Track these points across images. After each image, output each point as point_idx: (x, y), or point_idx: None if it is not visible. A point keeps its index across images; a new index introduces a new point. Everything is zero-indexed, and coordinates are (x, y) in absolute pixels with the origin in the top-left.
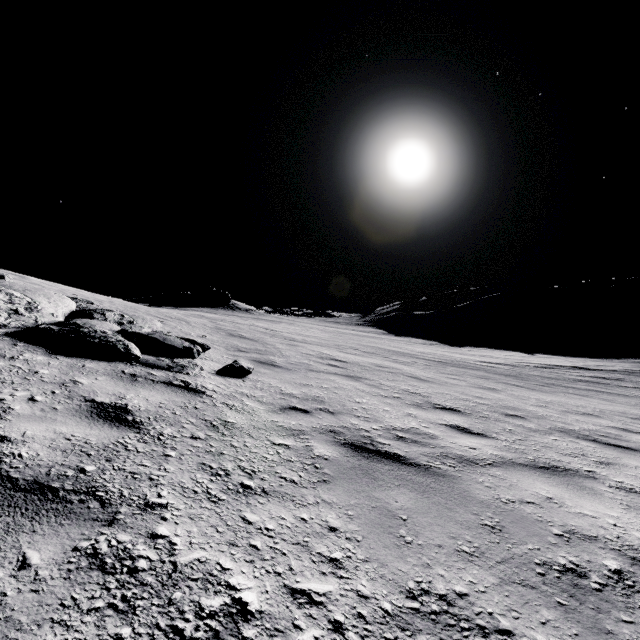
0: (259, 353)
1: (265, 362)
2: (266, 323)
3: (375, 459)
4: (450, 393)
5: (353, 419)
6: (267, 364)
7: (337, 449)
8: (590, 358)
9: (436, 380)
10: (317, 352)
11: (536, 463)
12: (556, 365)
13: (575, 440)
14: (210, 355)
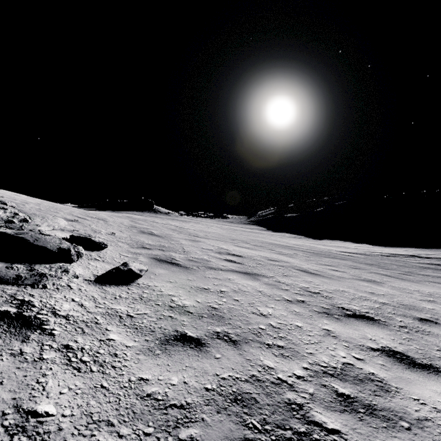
0: (161, 249)
1: (164, 260)
2: (178, 222)
3: None
4: (345, 290)
5: (264, 354)
6: (165, 262)
7: None
8: (418, 248)
9: (323, 273)
10: (216, 247)
11: None
12: (396, 254)
13: None
14: (105, 254)
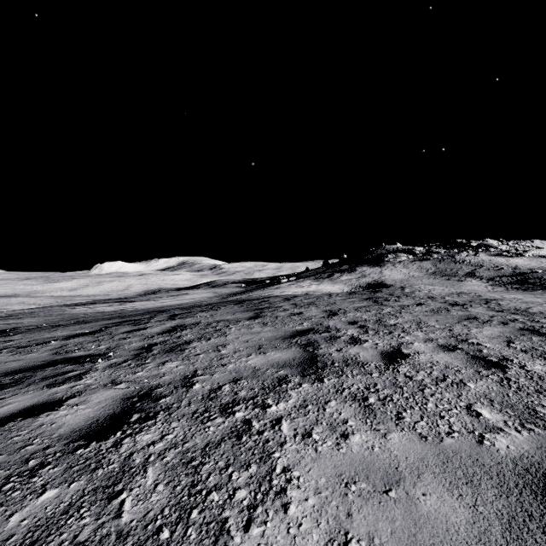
0: None
1: None
2: None
3: None
4: None
5: None
6: None
7: None
8: None
9: None
10: None
11: None
12: None
13: None
14: None
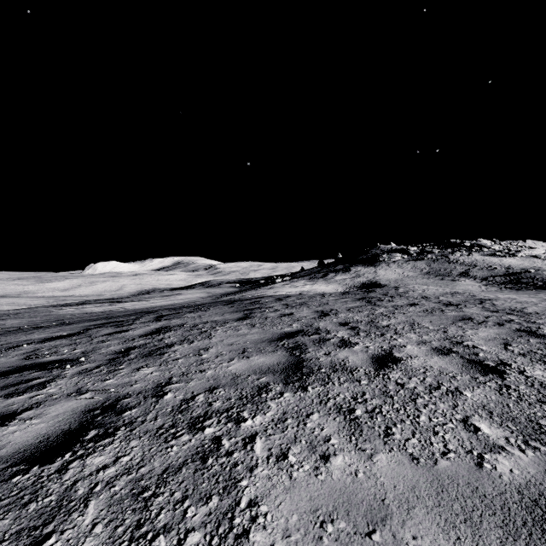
0: None
1: None
2: None
3: None
4: None
5: None
6: None
7: None
8: None
9: None
10: None
11: None
12: None
13: None
14: None
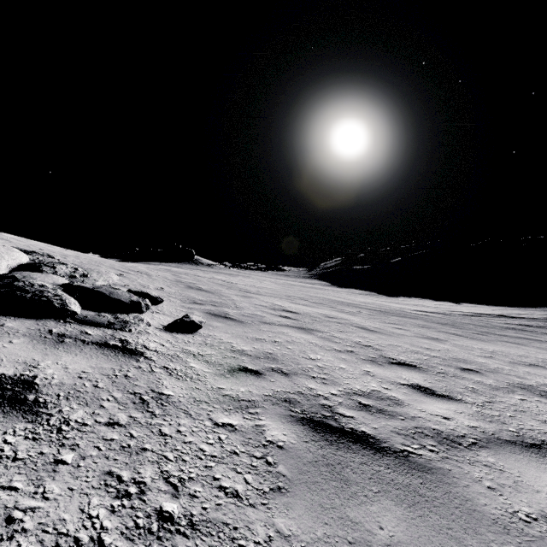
0: (214, 305)
1: (219, 314)
2: (225, 276)
3: (341, 444)
4: (400, 345)
5: (309, 381)
6: (220, 317)
7: (294, 429)
8: (510, 307)
9: (383, 330)
10: (270, 303)
11: (523, 438)
12: (482, 313)
13: (541, 399)
14: (163, 308)
